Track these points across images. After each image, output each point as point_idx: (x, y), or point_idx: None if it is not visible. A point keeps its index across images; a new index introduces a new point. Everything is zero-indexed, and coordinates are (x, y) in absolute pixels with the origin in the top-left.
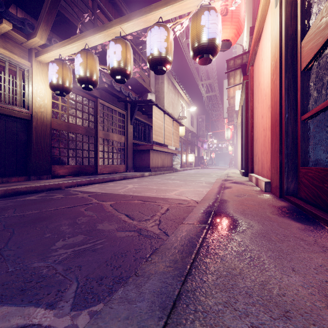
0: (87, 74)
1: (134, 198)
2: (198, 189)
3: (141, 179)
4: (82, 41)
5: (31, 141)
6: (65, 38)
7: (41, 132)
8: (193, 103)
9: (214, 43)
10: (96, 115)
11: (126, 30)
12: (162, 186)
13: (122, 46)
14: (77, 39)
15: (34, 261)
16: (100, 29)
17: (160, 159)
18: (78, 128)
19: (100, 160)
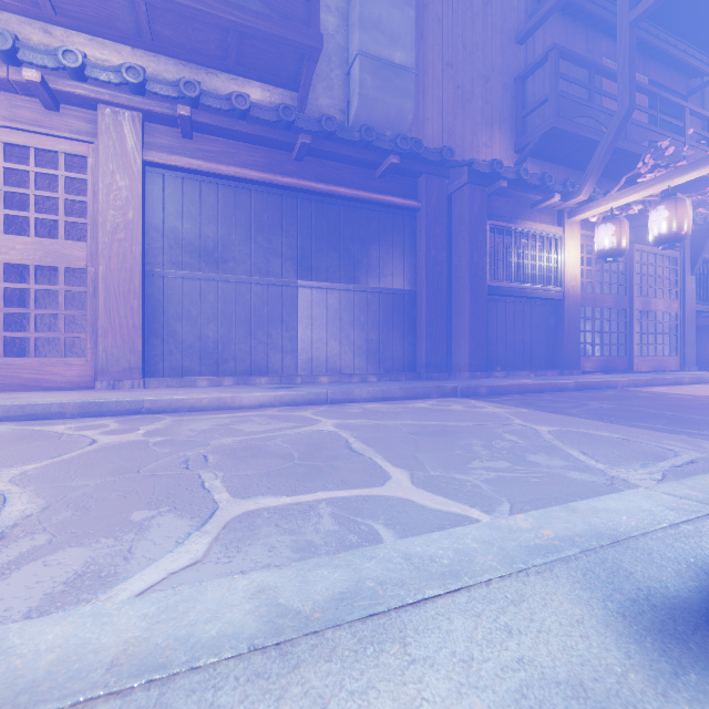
0: (675, 230)
1: None
2: None
3: None
4: (663, 185)
5: (562, 326)
6: (574, 164)
7: (572, 314)
8: None
9: None
10: (628, 273)
11: None
12: None
13: None
14: (652, 184)
15: None
16: (705, 163)
17: None
18: (604, 299)
19: (635, 349)
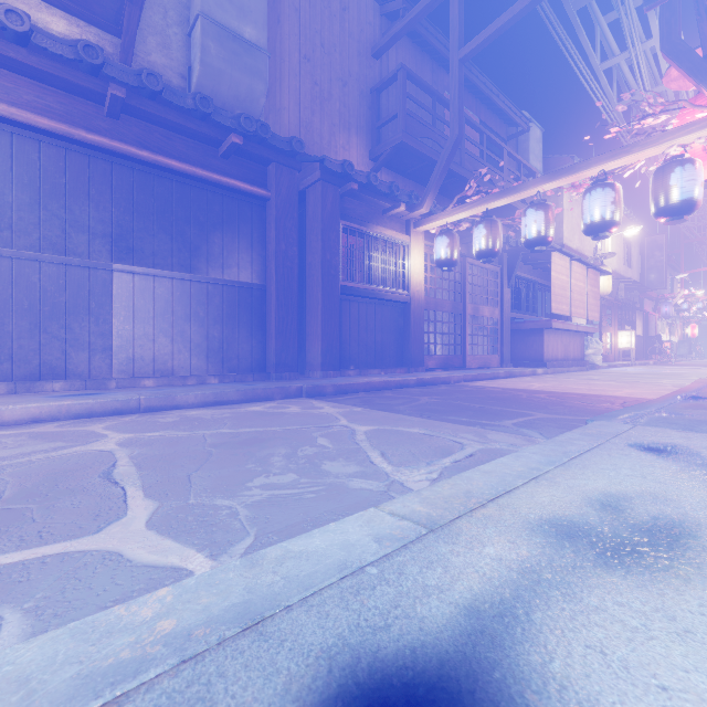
0: (491, 247)
1: (566, 394)
2: (660, 391)
3: (538, 378)
4: (482, 207)
5: (409, 327)
6: (422, 181)
7: (417, 316)
8: (632, 213)
9: (691, 204)
10: (462, 282)
11: (547, 188)
12: (590, 387)
13: (544, 213)
14: (475, 205)
15: (550, 410)
16: (510, 192)
17: (560, 344)
18: (444, 304)
19: (468, 348)
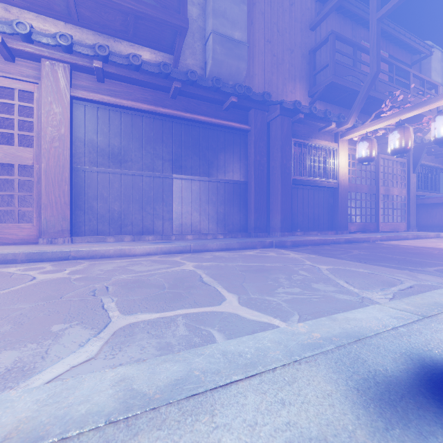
0: (404, 146)
1: None
2: None
3: (442, 240)
4: (396, 118)
5: (337, 204)
6: (344, 105)
7: (343, 196)
8: None
9: None
10: (376, 172)
11: None
12: None
13: None
14: (390, 118)
15: None
16: (421, 106)
17: None
18: (362, 188)
19: (381, 218)
